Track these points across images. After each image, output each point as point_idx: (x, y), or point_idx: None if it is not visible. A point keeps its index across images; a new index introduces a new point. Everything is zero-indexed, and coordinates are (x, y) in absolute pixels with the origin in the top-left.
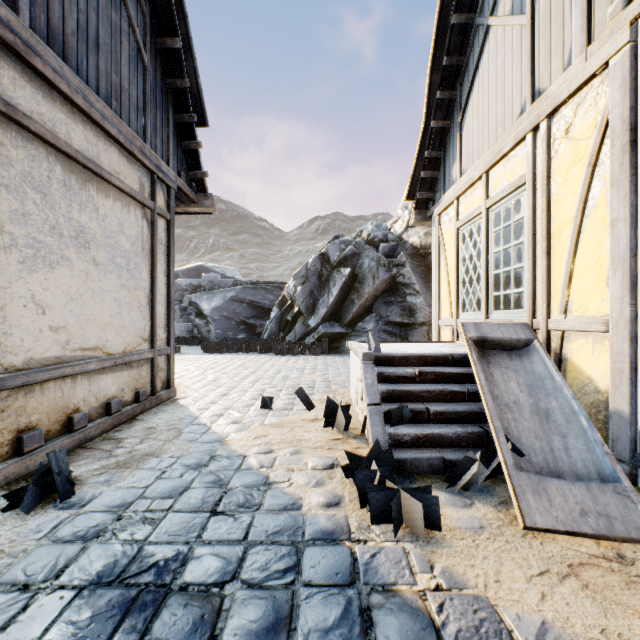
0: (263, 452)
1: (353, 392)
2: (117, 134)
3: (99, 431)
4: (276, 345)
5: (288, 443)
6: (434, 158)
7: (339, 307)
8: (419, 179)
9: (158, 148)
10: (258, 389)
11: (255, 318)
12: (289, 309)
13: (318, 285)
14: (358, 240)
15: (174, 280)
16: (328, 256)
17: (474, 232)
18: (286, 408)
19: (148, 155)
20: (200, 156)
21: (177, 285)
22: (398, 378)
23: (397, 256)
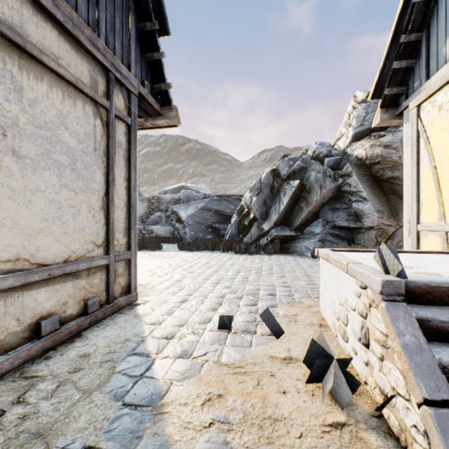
0: None
1: (329, 313)
2: (52, 7)
3: (19, 362)
4: (235, 245)
5: (256, 428)
6: (411, 43)
7: (289, 213)
8: (389, 72)
9: (117, 50)
10: (218, 294)
11: (219, 223)
12: (246, 216)
13: (270, 195)
14: (304, 157)
15: (135, 185)
16: (278, 171)
17: None
18: (248, 329)
19: (102, 50)
20: (163, 68)
21: (163, 199)
22: None
23: (341, 168)
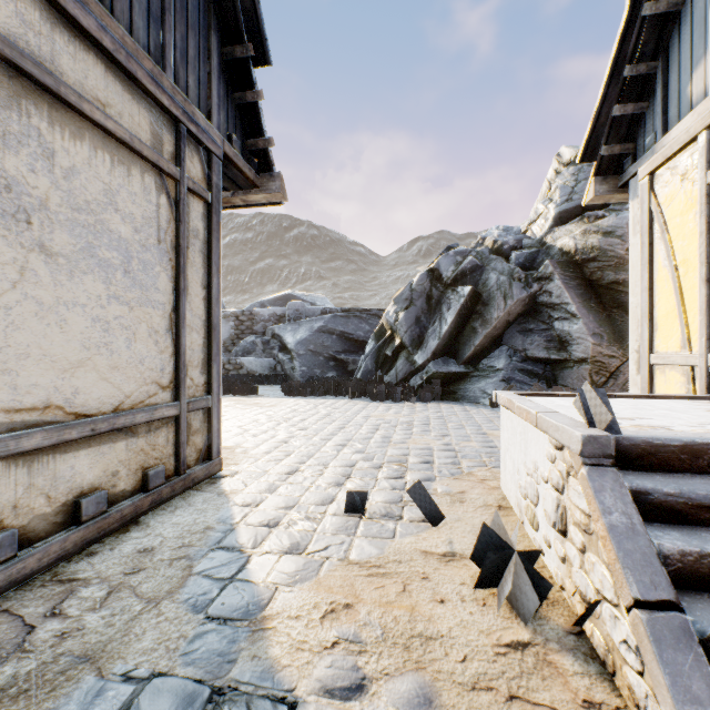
0: (339, 689)
1: (513, 488)
2: (96, 30)
3: (49, 560)
4: (372, 387)
5: (400, 649)
6: (640, 78)
7: (455, 338)
8: (608, 121)
9: (191, 90)
10: (344, 462)
11: (347, 353)
12: (388, 341)
13: (426, 310)
14: (480, 249)
15: (219, 295)
16: (439, 272)
17: None
18: (390, 513)
19: (169, 91)
20: (261, 114)
21: (259, 315)
22: (692, 509)
23: (537, 267)
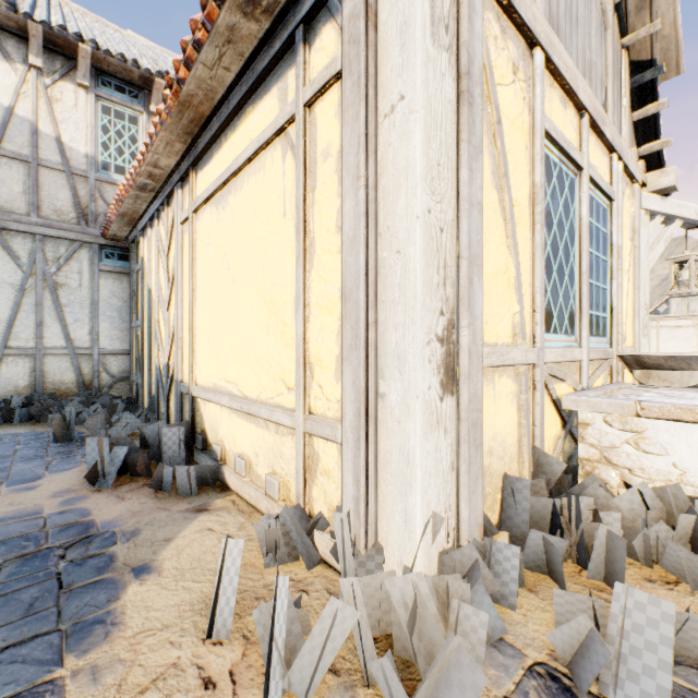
0: None
1: None
2: None
3: None
4: None
5: None
6: None
7: None
8: None
9: None
10: None
11: None
12: None
13: None
14: None
15: None
16: None
17: (567, 185)
18: None
19: None
20: None
21: None
22: None
23: None
